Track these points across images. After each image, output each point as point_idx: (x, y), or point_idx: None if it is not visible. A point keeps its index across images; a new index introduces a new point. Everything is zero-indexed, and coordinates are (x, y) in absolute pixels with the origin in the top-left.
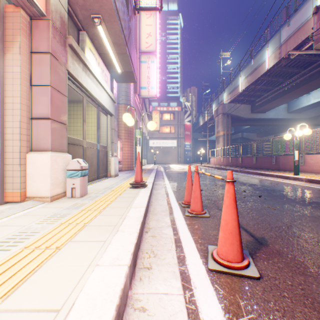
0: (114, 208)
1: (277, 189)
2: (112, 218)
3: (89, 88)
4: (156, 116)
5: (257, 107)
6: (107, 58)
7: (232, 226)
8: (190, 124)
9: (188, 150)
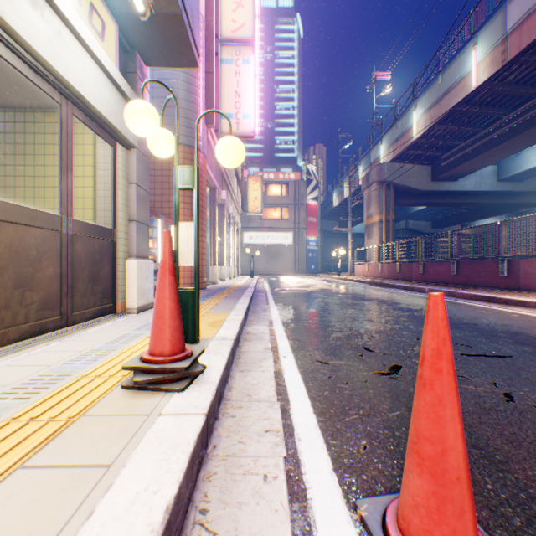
0: None
1: None
2: None
3: None
4: (256, 186)
5: (443, 170)
6: None
7: None
8: (317, 204)
9: (313, 251)
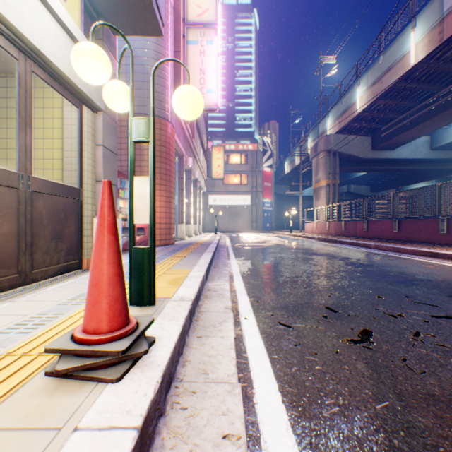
0: None
1: None
2: None
3: None
4: (219, 155)
5: (383, 140)
6: None
7: None
8: (271, 171)
9: (268, 211)
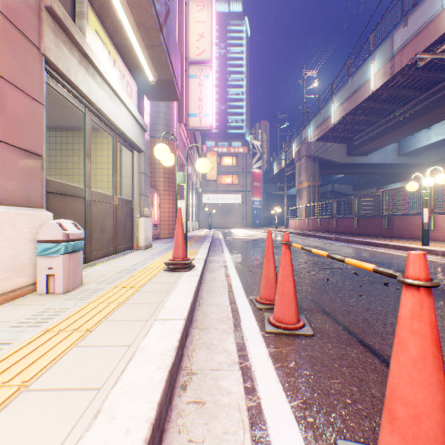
0: (119, 322)
1: None
2: (101, 357)
3: (93, 97)
4: (212, 159)
5: (356, 148)
6: (130, 55)
7: (436, 427)
8: (261, 172)
9: (257, 209)
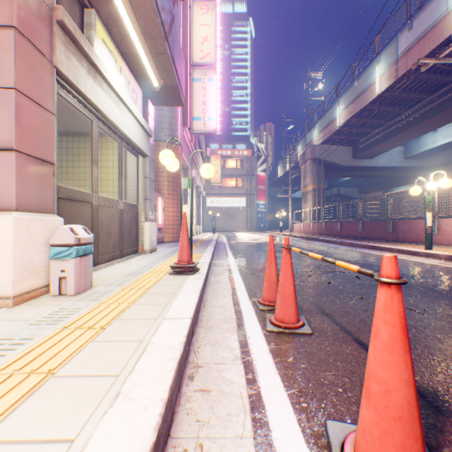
0: (130, 321)
1: (408, 273)
2: (117, 350)
3: (101, 105)
4: (216, 162)
5: (361, 150)
6: (136, 62)
7: (402, 399)
8: (265, 175)
9: (262, 212)
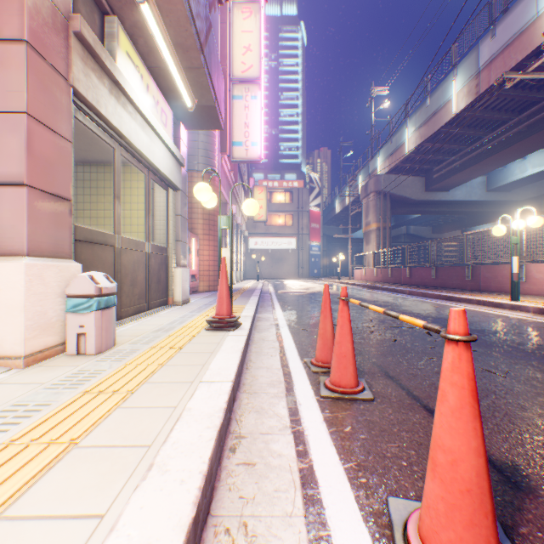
0: (162, 384)
1: (489, 329)
2: (147, 418)
3: (125, 130)
4: (261, 196)
5: (435, 181)
6: (165, 78)
7: (470, 470)
8: (320, 211)
9: (315, 256)
